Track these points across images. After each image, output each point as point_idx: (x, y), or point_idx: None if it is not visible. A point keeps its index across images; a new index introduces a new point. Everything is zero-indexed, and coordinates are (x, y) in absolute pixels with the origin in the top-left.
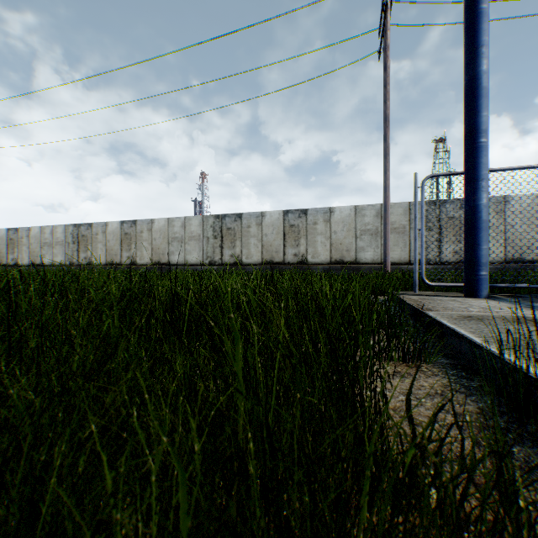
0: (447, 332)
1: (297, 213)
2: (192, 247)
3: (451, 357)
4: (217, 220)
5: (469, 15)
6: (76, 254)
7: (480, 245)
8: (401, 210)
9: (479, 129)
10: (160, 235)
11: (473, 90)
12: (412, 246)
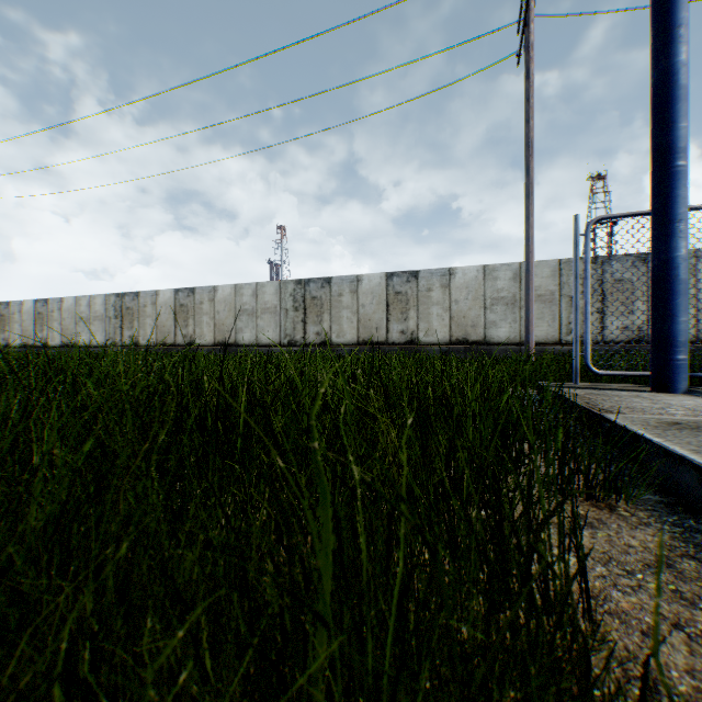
0: (648, 449)
1: (404, 277)
2: (265, 322)
3: (660, 490)
4: (298, 287)
5: None
6: (118, 332)
7: (676, 315)
8: (548, 271)
9: (675, 147)
10: (224, 307)
11: (666, 91)
12: (563, 320)
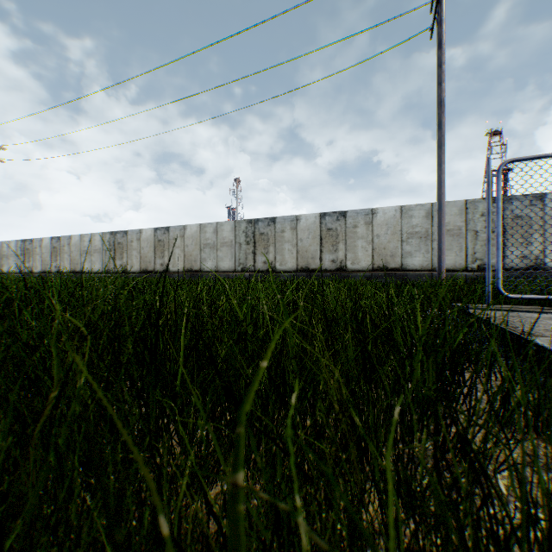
0: None
1: (335, 216)
2: (224, 254)
3: None
4: (249, 225)
5: None
6: (112, 261)
7: None
8: (455, 209)
9: None
10: (192, 242)
11: None
12: (469, 250)
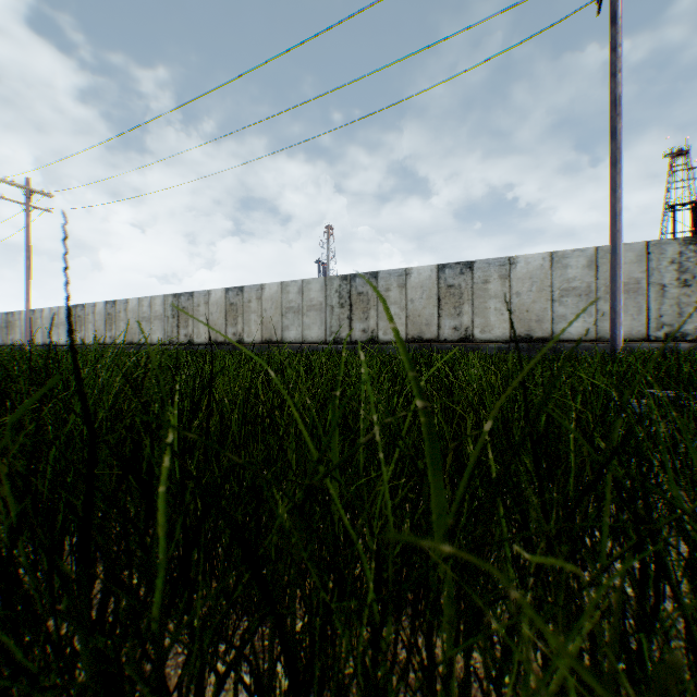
0: None
1: (457, 268)
2: (311, 320)
3: None
4: (344, 283)
5: None
6: (175, 330)
7: None
8: (631, 255)
9: None
10: (271, 305)
11: None
12: (651, 312)
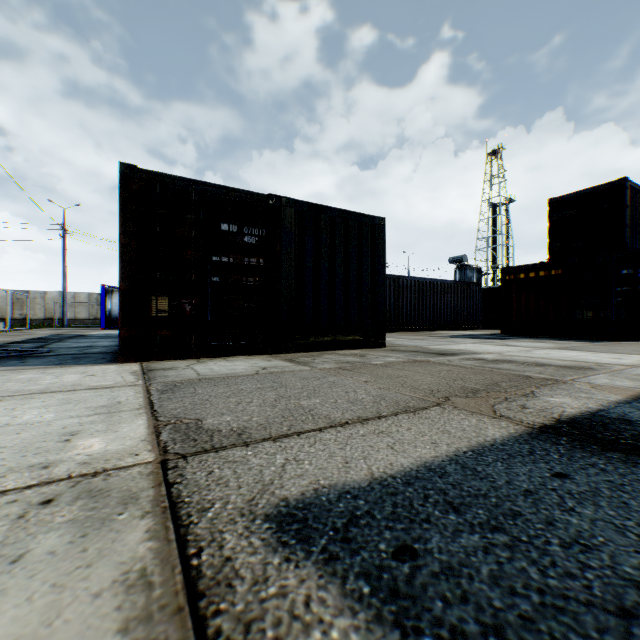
0: None
1: (23, 292)
2: None
3: None
4: None
5: (64, 274)
6: None
7: (65, 318)
8: (86, 296)
9: (65, 296)
10: None
11: (64, 289)
12: (91, 312)
